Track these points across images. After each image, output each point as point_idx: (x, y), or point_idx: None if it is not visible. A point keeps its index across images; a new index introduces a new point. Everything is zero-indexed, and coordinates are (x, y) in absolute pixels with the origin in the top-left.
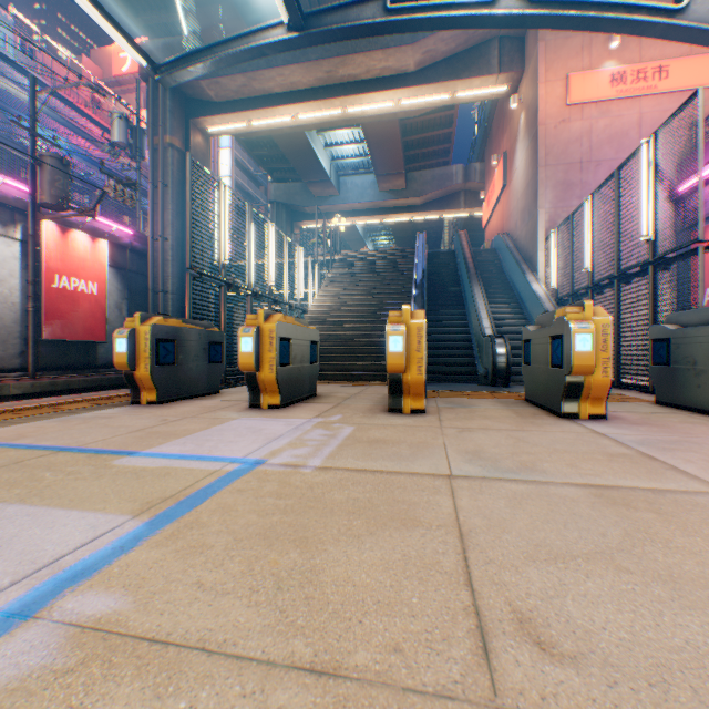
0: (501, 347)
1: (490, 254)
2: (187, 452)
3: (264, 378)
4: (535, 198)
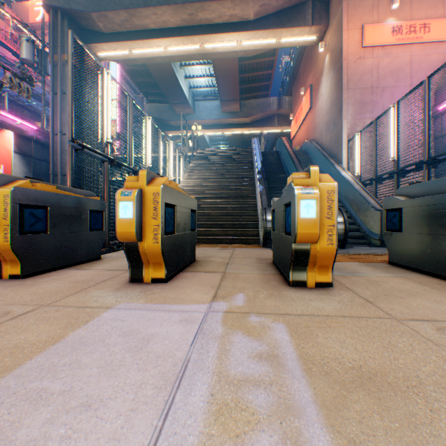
0: (339, 216)
1: (302, 153)
2: None
3: (146, 249)
4: (340, 112)
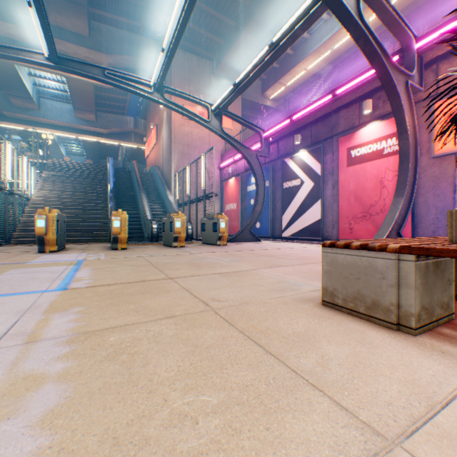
0: (155, 225)
1: (150, 176)
2: (51, 261)
3: (49, 238)
4: (171, 156)
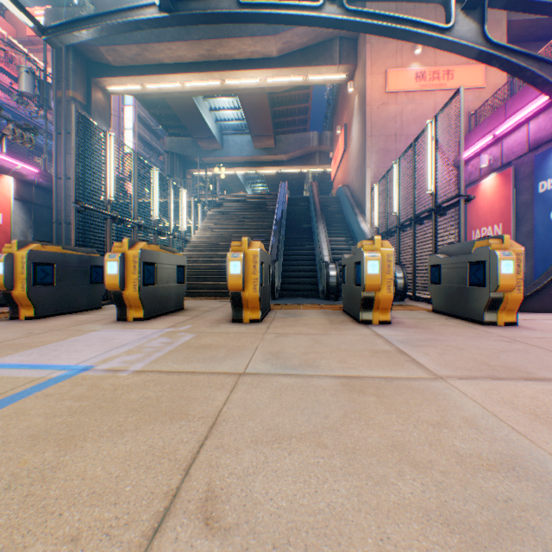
0: (333, 270)
1: (334, 200)
2: (26, 362)
3: (129, 296)
4: (364, 160)
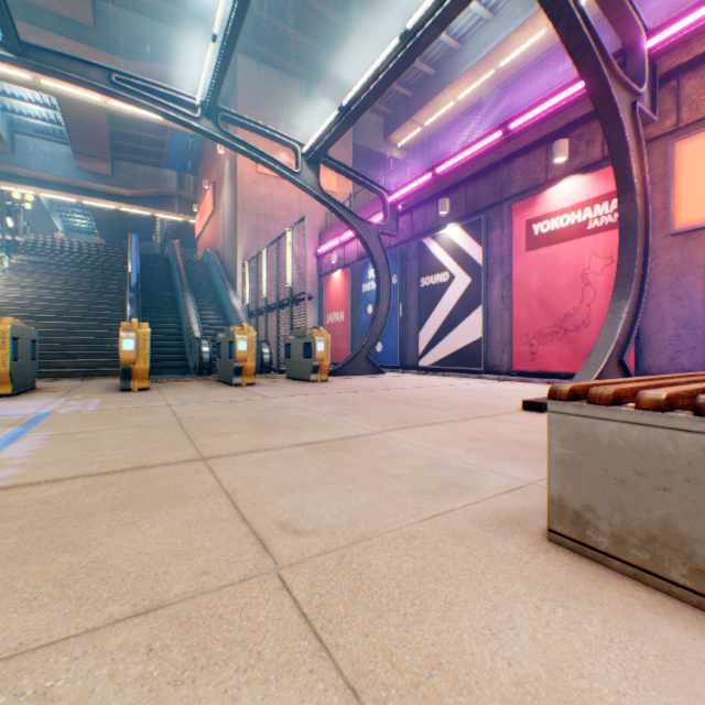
0: (207, 346)
1: (203, 266)
2: None
3: None
4: (237, 234)
